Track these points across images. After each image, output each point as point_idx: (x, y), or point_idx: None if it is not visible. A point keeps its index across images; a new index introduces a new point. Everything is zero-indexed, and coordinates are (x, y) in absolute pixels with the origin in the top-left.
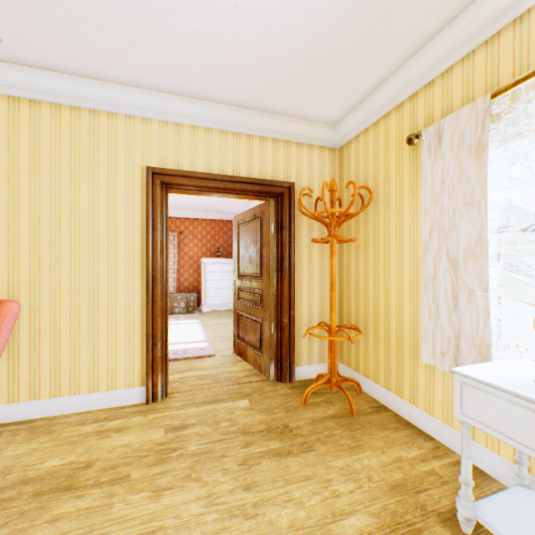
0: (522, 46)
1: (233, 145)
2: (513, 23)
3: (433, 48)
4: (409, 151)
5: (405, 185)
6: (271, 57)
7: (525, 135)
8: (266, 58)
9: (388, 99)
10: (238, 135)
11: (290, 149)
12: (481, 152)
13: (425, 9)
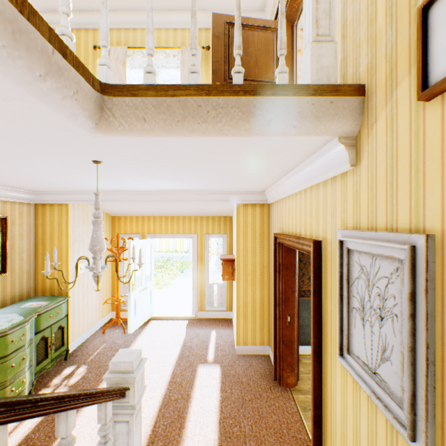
0: (135, 39)
1: None
2: (133, 30)
3: None
4: (93, 54)
5: (91, 69)
6: None
7: (136, 68)
8: None
9: (81, 22)
10: None
11: None
12: (125, 65)
13: None
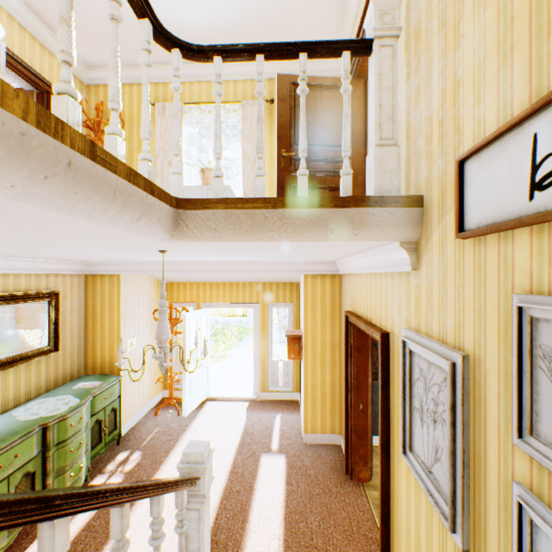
0: (192, 93)
1: (9, 24)
2: (190, 83)
3: (161, 70)
4: None
5: None
6: (82, 3)
7: (192, 124)
8: (78, 0)
9: (134, 76)
10: (13, 18)
11: (54, 61)
12: (181, 123)
13: (163, 52)
